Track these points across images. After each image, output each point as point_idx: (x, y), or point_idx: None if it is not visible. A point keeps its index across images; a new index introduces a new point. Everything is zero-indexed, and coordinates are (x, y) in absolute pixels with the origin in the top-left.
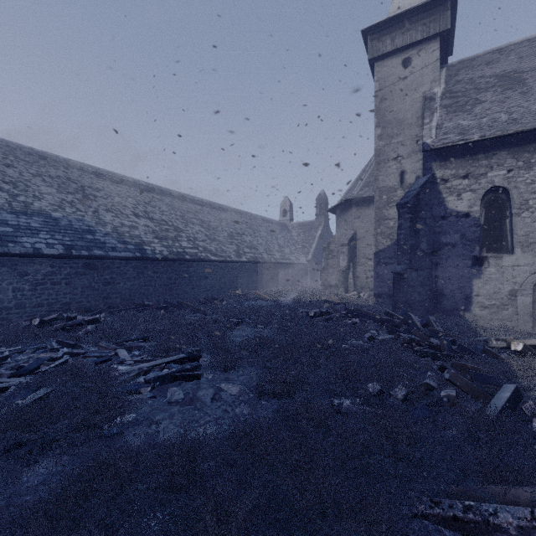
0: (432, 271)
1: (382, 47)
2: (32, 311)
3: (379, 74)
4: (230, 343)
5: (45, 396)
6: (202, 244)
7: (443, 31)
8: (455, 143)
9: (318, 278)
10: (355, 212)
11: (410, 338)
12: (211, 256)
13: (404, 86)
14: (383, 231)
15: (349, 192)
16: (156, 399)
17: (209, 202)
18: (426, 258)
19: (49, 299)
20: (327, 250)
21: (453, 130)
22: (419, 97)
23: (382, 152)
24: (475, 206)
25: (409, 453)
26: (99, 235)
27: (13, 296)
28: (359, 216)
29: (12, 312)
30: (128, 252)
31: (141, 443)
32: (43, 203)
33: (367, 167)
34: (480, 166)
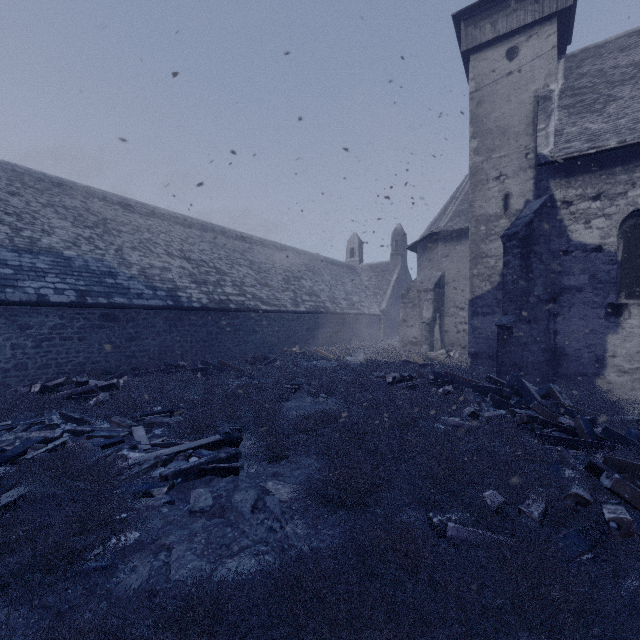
0: (550, 324)
1: (479, 35)
2: (36, 373)
3: (476, 70)
4: (282, 421)
5: (18, 500)
6: (250, 290)
7: (562, 9)
8: (582, 152)
9: (394, 332)
10: (442, 249)
11: (530, 416)
12: (261, 305)
13: (509, 84)
14: (480, 272)
15: (435, 224)
16: (174, 505)
17: (260, 239)
18: (542, 306)
19: (58, 358)
20: (407, 298)
21: (578, 136)
22: (529, 97)
23: (479, 171)
24: (610, 236)
25: (580, 637)
26: (122, 279)
27: (12, 355)
28: (448, 254)
29: (10, 375)
30: (158, 300)
31: (141, 585)
32: (53, 240)
33: (457, 192)
34: (617, 182)
